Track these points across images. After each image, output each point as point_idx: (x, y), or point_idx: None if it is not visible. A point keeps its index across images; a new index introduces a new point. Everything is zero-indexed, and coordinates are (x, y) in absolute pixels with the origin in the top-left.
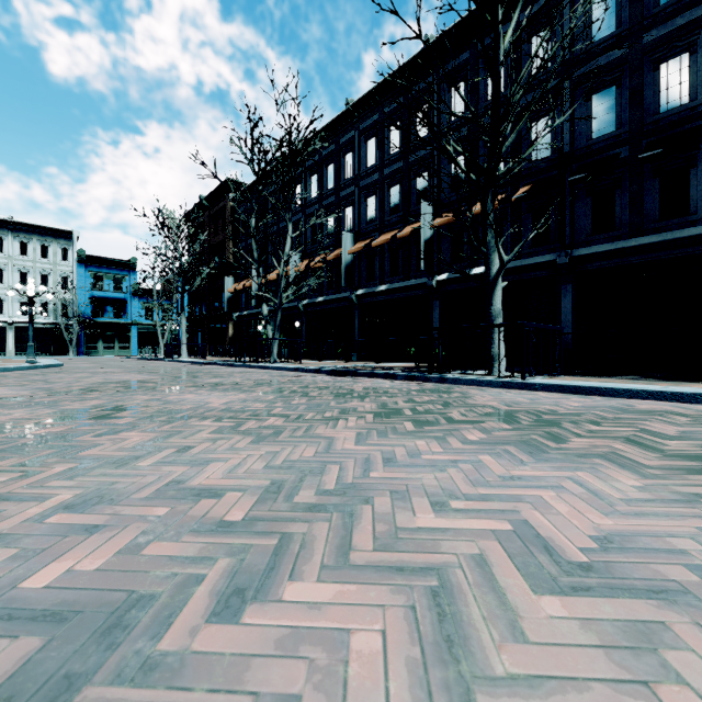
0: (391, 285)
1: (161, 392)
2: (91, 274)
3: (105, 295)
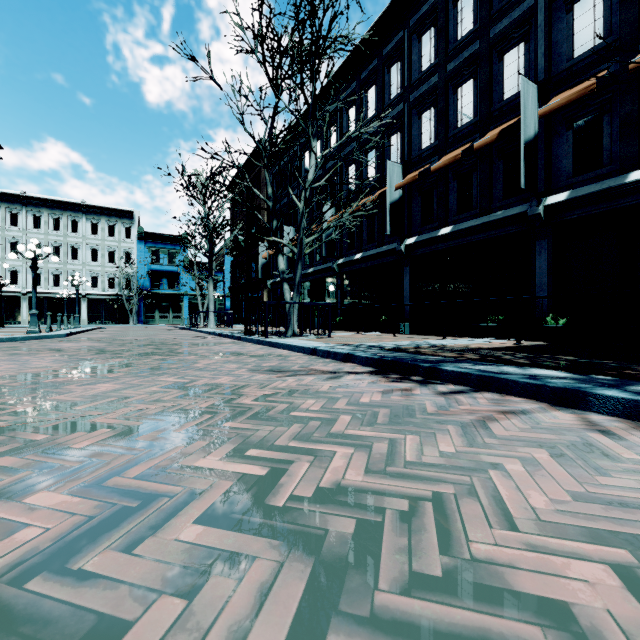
0: (459, 225)
1: None
2: (149, 250)
3: (161, 268)
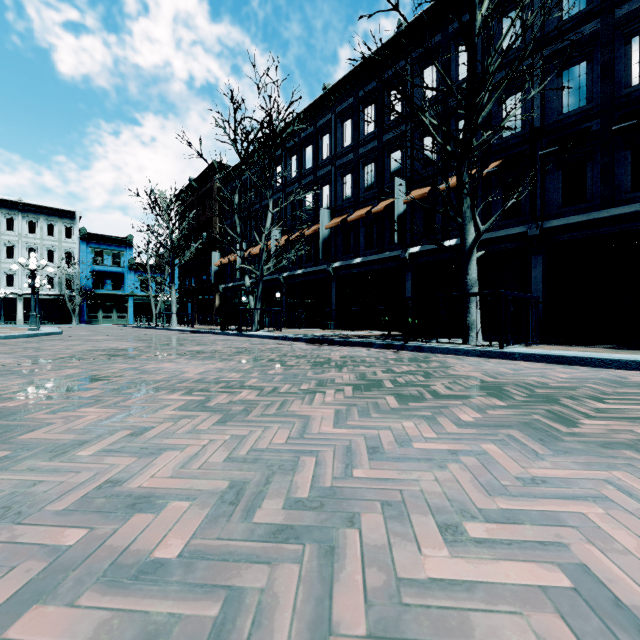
0: (365, 258)
1: (142, 360)
2: (92, 250)
3: (105, 269)
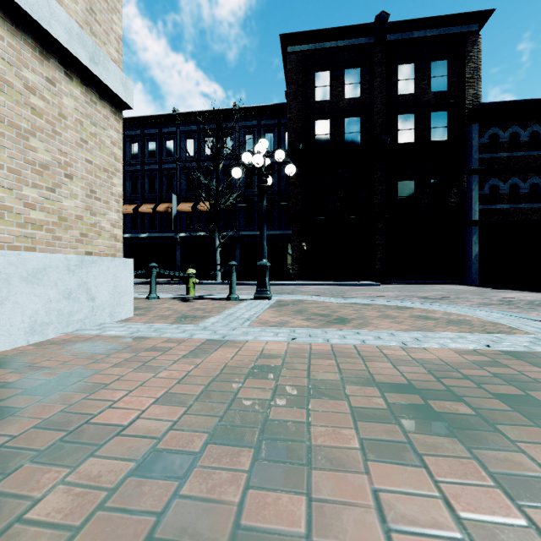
0: (150, 234)
1: None
2: None
3: None
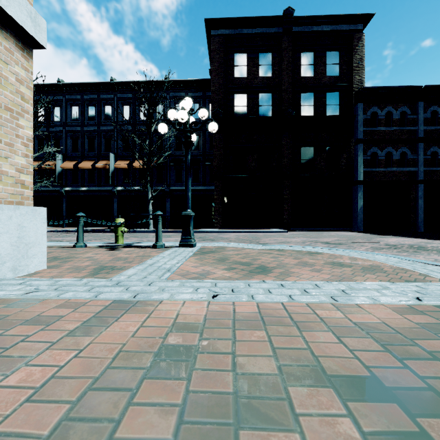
0: (90, 188)
1: None
2: None
3: None
